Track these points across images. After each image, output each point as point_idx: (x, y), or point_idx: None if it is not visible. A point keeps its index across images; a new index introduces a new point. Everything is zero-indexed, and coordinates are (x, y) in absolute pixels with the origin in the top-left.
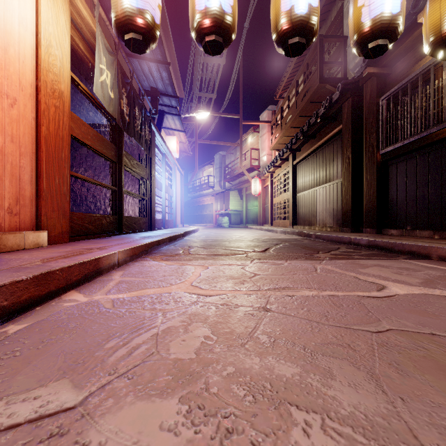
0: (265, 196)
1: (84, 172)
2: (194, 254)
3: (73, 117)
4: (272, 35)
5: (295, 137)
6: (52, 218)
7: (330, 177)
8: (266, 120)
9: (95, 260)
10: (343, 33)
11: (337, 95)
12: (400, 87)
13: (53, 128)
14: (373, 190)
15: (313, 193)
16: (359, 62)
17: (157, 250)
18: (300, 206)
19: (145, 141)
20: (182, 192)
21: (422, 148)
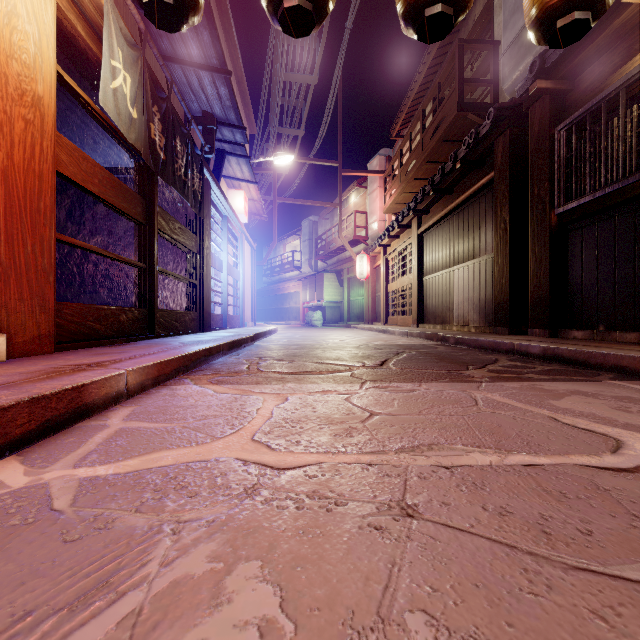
0: (376, 281)
1: (100, 242)
2: (265, 371)
3: (65, 145)
4: (397, 4)
5: (421, 192)
6: (19, 312)
7: (475, 251)
8: (377, 169)
9: (73, 391)
10: (494, 38)
11: (487, 127)
12: (588, 109)
13: (20, 157)
14: (545, 270)
15: (449, 275)
16: (519, 78)
17: (206, 364)
18: (429, 295)
19: (193, 192)
20: (254, 275)
21: (625, 203)
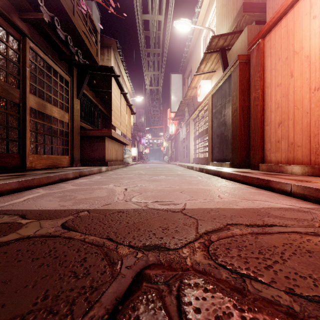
0: None
1: None
2: None
3: None
4: None
5: None
6: None
7: None
8: None
9: (267, 181)
10: None
11: None
12: None
13: None
14: None
15: None
16: None
17: None
18: None
19: None
20: None
21: None
